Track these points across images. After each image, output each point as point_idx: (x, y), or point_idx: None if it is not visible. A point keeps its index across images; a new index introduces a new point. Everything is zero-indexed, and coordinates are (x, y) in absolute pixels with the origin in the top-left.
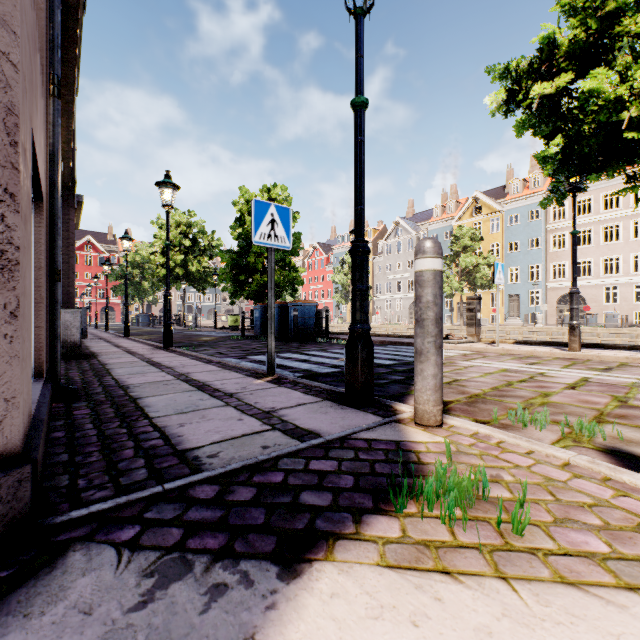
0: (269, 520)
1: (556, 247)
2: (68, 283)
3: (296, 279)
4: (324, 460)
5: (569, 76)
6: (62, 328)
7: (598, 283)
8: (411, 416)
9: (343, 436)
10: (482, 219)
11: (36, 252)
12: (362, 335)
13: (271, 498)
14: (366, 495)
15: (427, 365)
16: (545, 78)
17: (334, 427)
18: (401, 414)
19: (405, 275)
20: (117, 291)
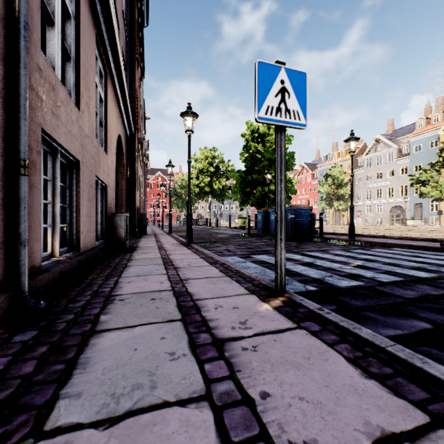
0: None
1: None
2: (132, 197)
3: (290, 189)
4: None
5: None
6: (113, 228)
7: None
8: None
9: None
10: None
11: None
12: None
13: None
14: None
15: None
16: None
17: None
18: None
19: (385, 183)
20: (172, 204)
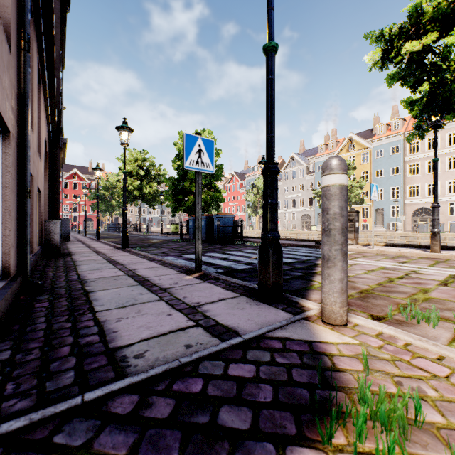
0: (184, 452)
1: (411, 173)
2: (55, 201)
3: (219, 198)
4: (242, 364)
5: (434, 35)
6: (46, 234)
7: (444, 200)
8: (317, 313)
9: (259, 335)
10: (355, 153)
11: (4, 173)
12: (273, 242)
13: (188, 416)
14: (287, 414)
15: (334, 270)
16: (413, 38)
17: (250, 324)
18: (308, 311)
19: (298, 195)
20: (94, 207)
